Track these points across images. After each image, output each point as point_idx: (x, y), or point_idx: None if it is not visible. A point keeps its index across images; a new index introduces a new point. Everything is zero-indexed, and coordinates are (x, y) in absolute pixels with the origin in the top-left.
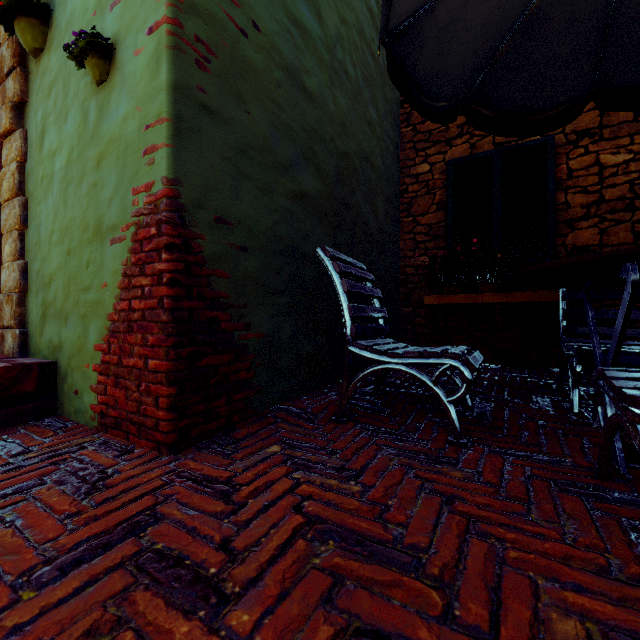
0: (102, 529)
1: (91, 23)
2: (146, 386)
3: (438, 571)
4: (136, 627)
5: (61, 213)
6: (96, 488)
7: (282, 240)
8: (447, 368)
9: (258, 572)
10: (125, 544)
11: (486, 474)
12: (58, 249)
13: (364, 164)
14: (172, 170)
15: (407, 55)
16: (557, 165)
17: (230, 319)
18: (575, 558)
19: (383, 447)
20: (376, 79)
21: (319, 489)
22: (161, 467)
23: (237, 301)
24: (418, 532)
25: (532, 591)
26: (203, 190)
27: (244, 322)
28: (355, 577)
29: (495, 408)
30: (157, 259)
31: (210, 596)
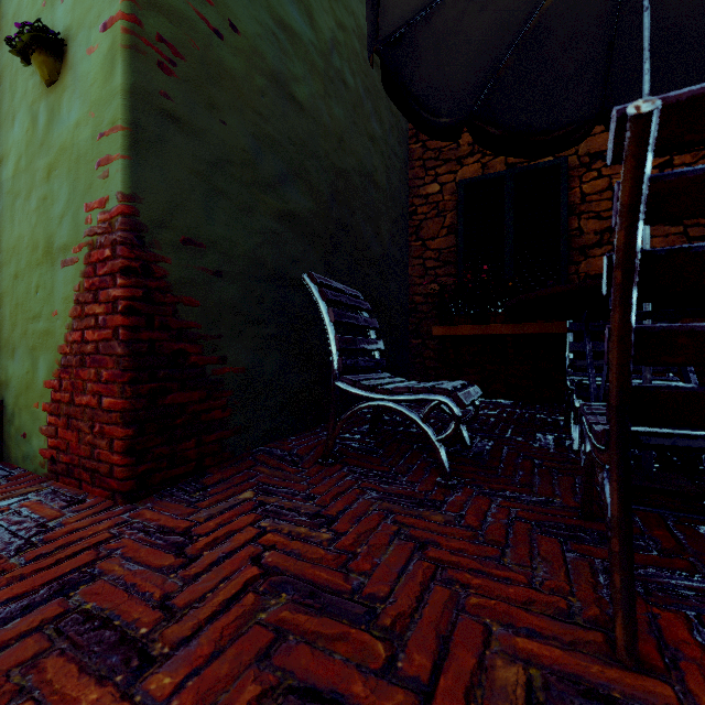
0: (26, 589)
1: (41, 15)
2: (100, 427)
3: (391, 621)
4: (39, 697)
5: (8, 230)
6: (30, 544)
7: (266, 264)
8: (436, 404)
9: (194, 630)
10: (49, 605)
11: (469, 517)
12: (4, 271)
13: (366, 182)
14: (129, 185)
15: (403, 66)
16: (570, 189)
17: (201, 352)
18: (537, 602)
19: (367, 491)
20: (380, 90)
21: (285, 538)
22: (112, 518)
23: (210, 332)
24: (380, 581)
25: (483, 638)
26: (167, 208)
27: (219, 355)
28: (300, 631)
29: (494, 447)
30: (112, 284)
31: (133, 659)
